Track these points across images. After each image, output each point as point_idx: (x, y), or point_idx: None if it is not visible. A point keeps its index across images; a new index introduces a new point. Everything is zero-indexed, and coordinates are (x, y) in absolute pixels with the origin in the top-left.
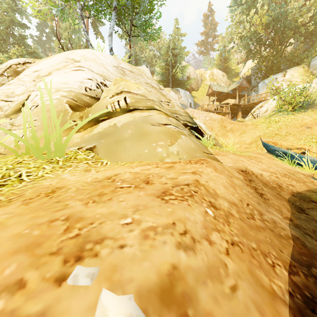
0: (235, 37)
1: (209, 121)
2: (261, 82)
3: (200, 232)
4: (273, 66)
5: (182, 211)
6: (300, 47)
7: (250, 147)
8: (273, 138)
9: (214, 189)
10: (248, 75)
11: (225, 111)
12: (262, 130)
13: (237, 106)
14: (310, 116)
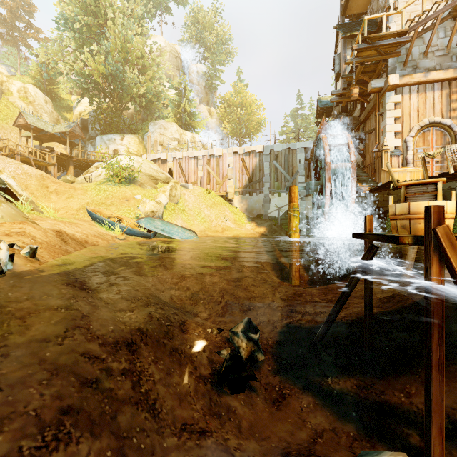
0: (64, 67)
1: (23, 176)
2: (99, 137)
3: (29, 243)
4: (113, 123)
5: (21, 238)
6: (137, 117)
7: (78, 214)
8: (99, 207)
9: (35, 235)
10: (86, 118)
11: (48, 159)
12: (92, 197)
13: (69, 158)
14: (131, 190)
